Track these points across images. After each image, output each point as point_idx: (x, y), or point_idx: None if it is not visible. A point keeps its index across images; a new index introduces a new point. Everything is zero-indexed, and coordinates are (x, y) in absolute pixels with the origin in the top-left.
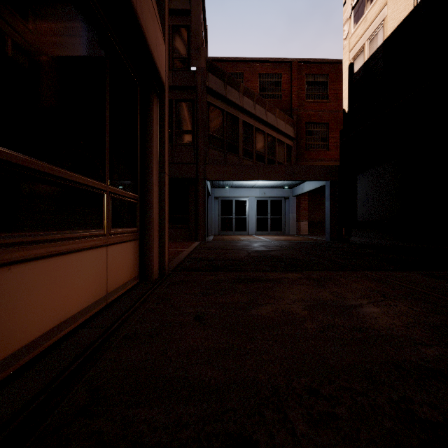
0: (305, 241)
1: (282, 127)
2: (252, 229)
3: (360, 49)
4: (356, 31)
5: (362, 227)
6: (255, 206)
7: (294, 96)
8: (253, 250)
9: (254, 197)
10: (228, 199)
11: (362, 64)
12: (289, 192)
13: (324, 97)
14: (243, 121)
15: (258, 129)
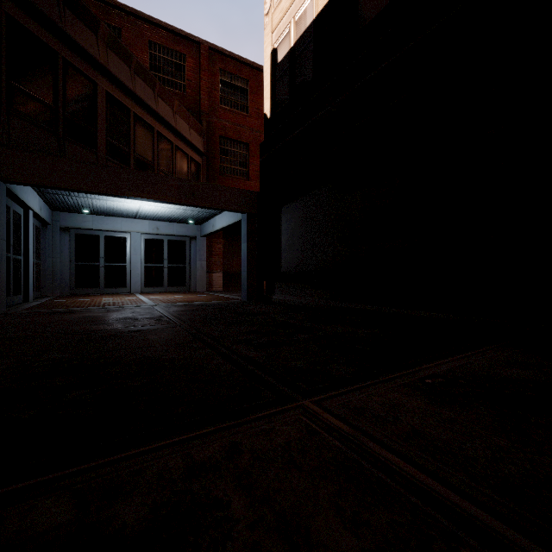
0: (212, 302)
1: (184, 131)
2: (136, 285)
3: (285, 29)
4: (281, 4)
5: (287, 281)
6: (143, 248)
7: (204, 93)
8: (77, 335)
9: (140, 233)
10: (91, 233)
11: (288, 51)
12: (196, 230)
13: (243, 109)
14: (107, 93)
15: (141, 118)
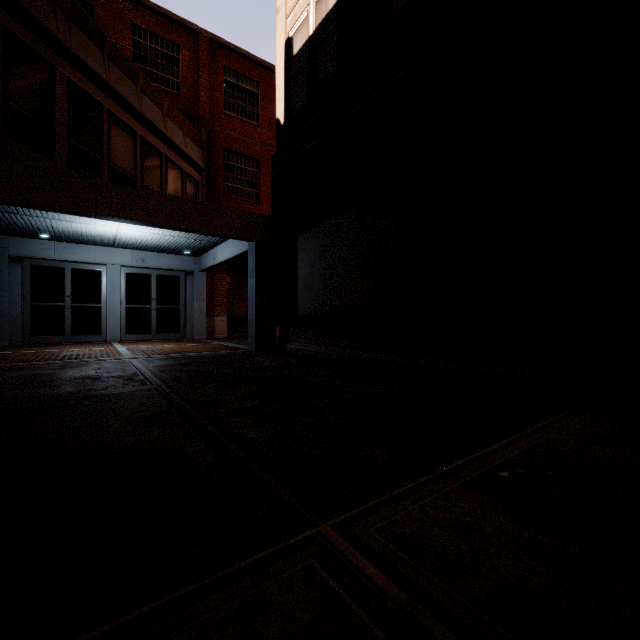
0: (210, 353)
1: (177, 139)
2: (115, 331)
3: (302, 13)
4: None
5: (305, 326)
6: (123, 285)
7: (203, 95)
8: None
9: (120, 266)
10: (52, 264)
11: (306, 40)
12: (194, 263)
13: (253, 117)
14: (69, 81)
15: (118, 118)
